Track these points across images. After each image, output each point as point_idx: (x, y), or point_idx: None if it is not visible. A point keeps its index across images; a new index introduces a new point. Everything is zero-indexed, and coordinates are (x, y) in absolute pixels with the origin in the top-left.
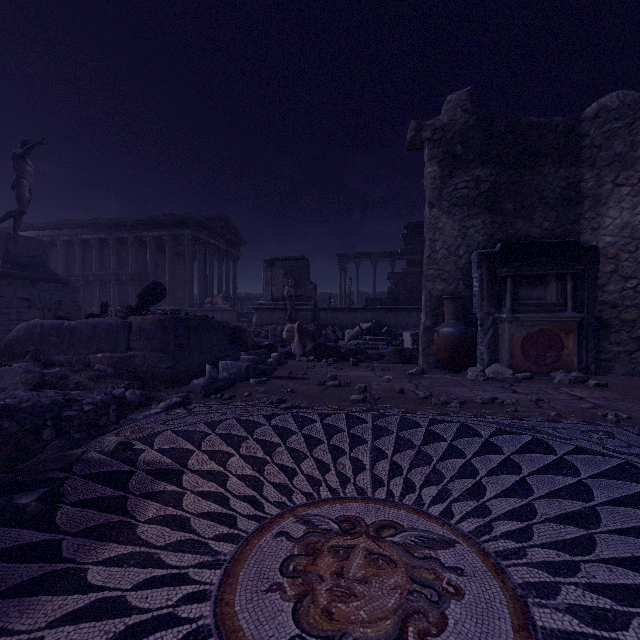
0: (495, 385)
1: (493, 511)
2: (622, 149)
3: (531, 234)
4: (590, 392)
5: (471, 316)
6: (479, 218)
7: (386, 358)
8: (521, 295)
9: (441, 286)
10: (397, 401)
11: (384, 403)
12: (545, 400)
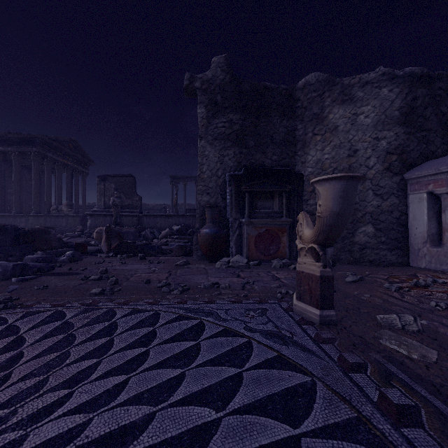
0: (230, 271)
1: (23, 446)
2: (317, 111)
3: (265, 163)
4: (287, 274)
5: (226, 220)
6: (231, 149)
7: (173, 252)
8: (258, 206)
9: (207, 198)
10: (134, 291)
11: (119, 294)
12: (250, 282)
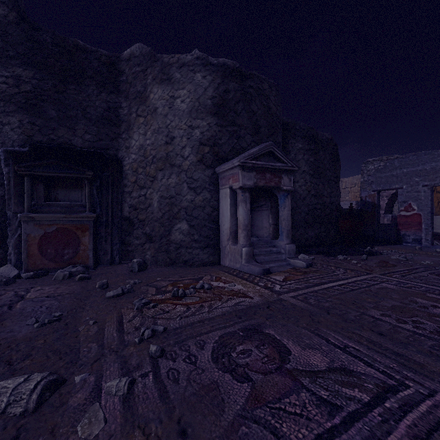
0: None
1: None
2: (141, 88)
3: (74, 142)
4: (53, 289)
5: (6, 215)
6: (15, 116)
7: None
8: (60, 196)
9: None
10: None
11: None
12: None
